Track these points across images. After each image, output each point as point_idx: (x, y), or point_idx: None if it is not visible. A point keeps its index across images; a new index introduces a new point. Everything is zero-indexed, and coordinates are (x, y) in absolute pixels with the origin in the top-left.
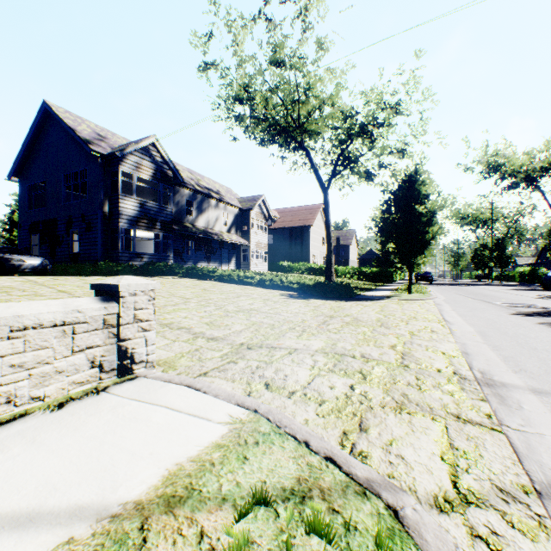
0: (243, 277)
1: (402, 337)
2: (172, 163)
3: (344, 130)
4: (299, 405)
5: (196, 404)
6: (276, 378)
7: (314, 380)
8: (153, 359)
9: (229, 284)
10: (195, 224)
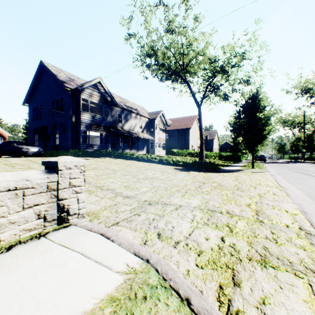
0: (150, 158)
1: (253, 198)
2: (110, 93)
3: (211, 70)
4: (182, 254)
5: (104, 251)
6: (166, 229)
7: (194, 231)
8: (83, 212)
9: (141, 162)
10: (123, 127)
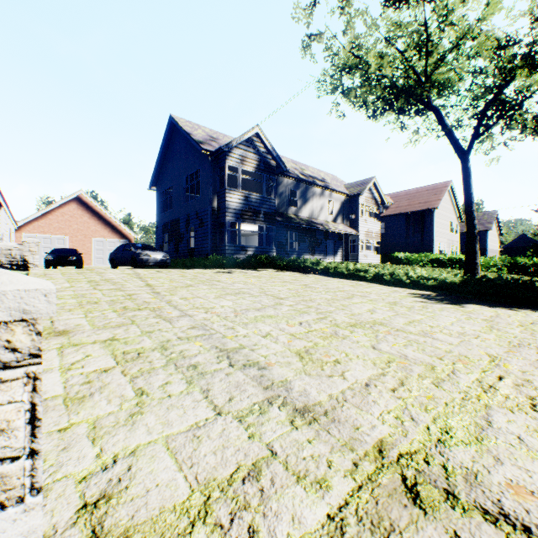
0: (353, 270)
1: None
2: (275, 151)
3: (498, 65)
4: None
5: None
6: None
7: None
8: None
9: (335, 279)
10: (299, 214)
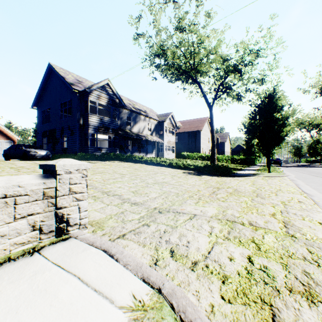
0: (159, 161)
1: (277, 206)
2: (118, 94)
3: (223, 69)
4: (202, 281)
5: (105, 275)
6: (180, 244)
7: (213, 248)
8: (86, 222)
9: (150, 166)
10: (132, 130)
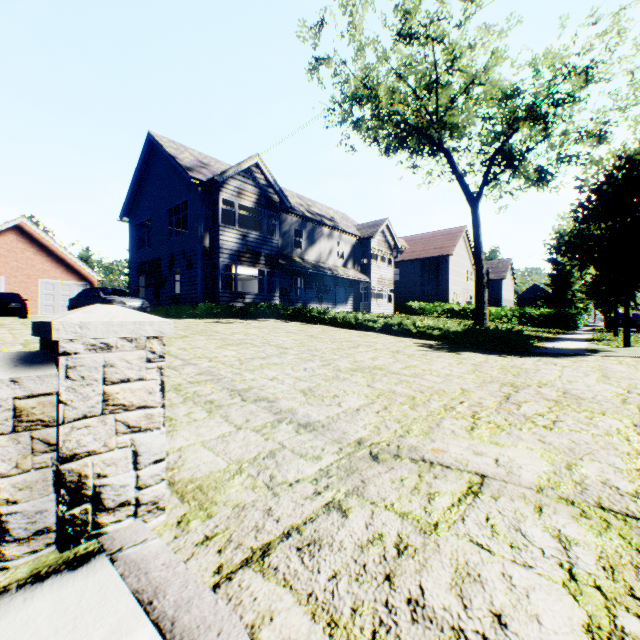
0: (361, 320)
1: None
2: (277, 185)
3: (504, 115)
4: None
5: None
6: (470, 633)
7: None
8: (159, 492)
9: (343, 329)
10: (305, 257)
